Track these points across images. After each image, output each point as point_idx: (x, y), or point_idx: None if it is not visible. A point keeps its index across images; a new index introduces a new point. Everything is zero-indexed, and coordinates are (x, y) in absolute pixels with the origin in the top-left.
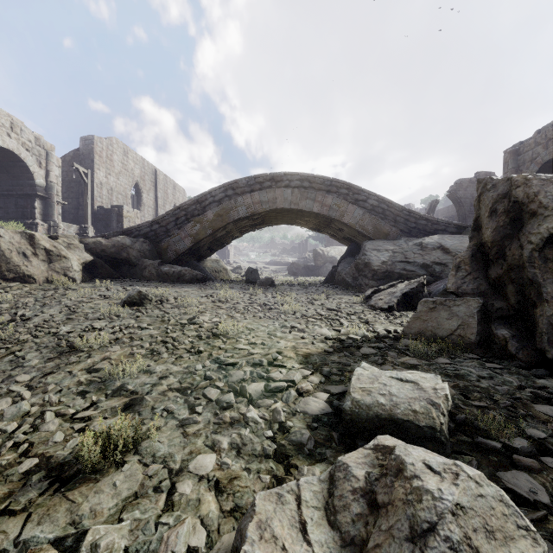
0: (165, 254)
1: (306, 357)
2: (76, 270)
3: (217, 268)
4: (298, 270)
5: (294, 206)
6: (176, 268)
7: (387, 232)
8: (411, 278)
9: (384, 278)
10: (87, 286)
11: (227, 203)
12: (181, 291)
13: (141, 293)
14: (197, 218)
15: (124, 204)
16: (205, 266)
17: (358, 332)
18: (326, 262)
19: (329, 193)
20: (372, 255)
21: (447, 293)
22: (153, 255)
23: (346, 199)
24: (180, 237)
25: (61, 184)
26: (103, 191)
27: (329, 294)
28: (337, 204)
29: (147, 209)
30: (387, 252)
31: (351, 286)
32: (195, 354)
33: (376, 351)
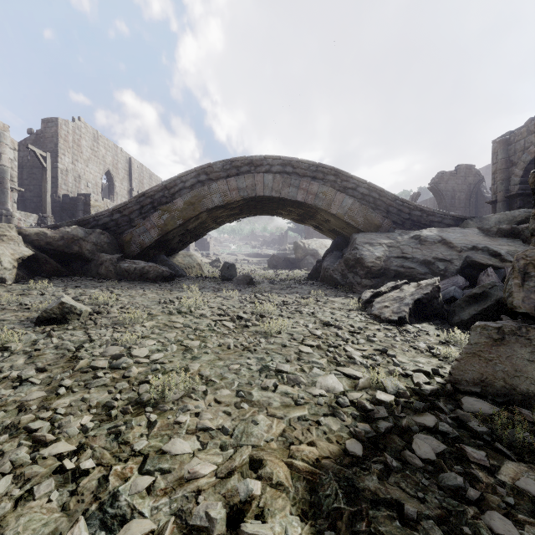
0: (128, 247)
1: (312, 480)
2: (7, 268)
3: (190, 262)
4: (279, 263)
5: (275, 193)
6: (139, 264)
7: (379, 224)
8: (411, 276)
9: (379, 276)
10: (18, 288)
11: (200, 190)
12: (136, 295)
13: (64, 305)
14: (165, 206)
15: (94, 193)
16: (176, 260)
17: (386, 383)
18: (307, 254)
19: (315, 179)
20: (365, 249)
21: (471, 300)
22: (113, 248)
23: (334, 186)
24: (145, 228)
25: (22, 170)
26: (69, 178)
27: (317, 295)
28: (324, 192)
29: (120, 199)
30: (381, 246)
31: (340, 284)
32: (71, 479)
33: (441, 444)
